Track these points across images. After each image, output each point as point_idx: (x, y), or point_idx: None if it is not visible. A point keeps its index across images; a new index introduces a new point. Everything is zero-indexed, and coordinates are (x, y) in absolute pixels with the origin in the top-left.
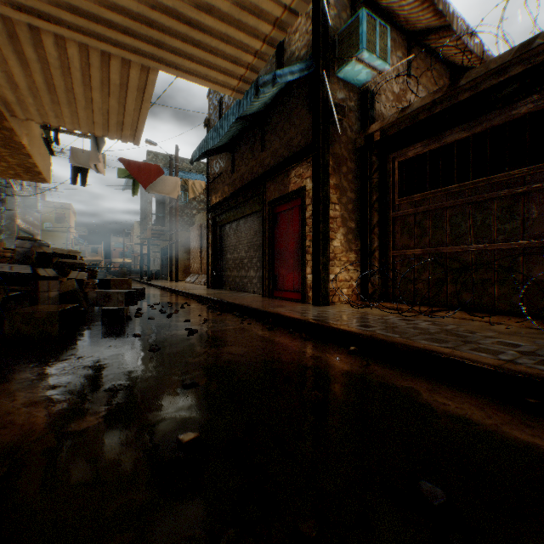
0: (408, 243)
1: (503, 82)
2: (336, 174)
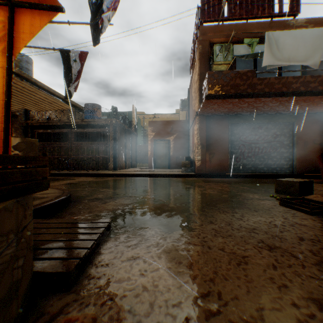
0: (40, 154)
1: (58, 124)
2: (16, 133)
